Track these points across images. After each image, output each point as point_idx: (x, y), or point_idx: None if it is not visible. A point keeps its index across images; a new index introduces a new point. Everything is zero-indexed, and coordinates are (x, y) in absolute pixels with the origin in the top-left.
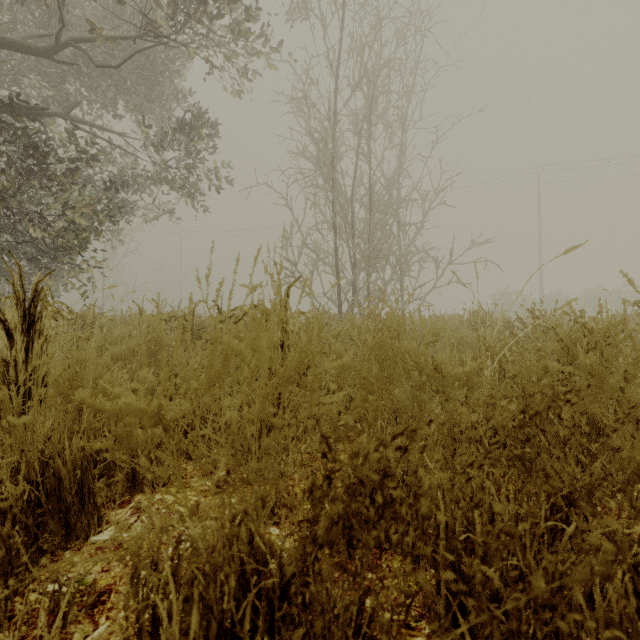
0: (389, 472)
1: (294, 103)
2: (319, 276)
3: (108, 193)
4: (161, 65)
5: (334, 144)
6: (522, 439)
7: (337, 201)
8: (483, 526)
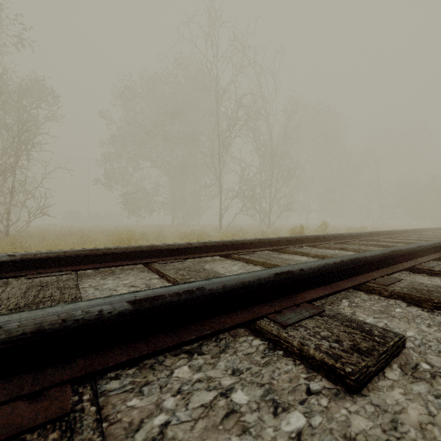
0: None
1: None
2: None
3: None
4: None
5: None
6: None
7: None
8: None
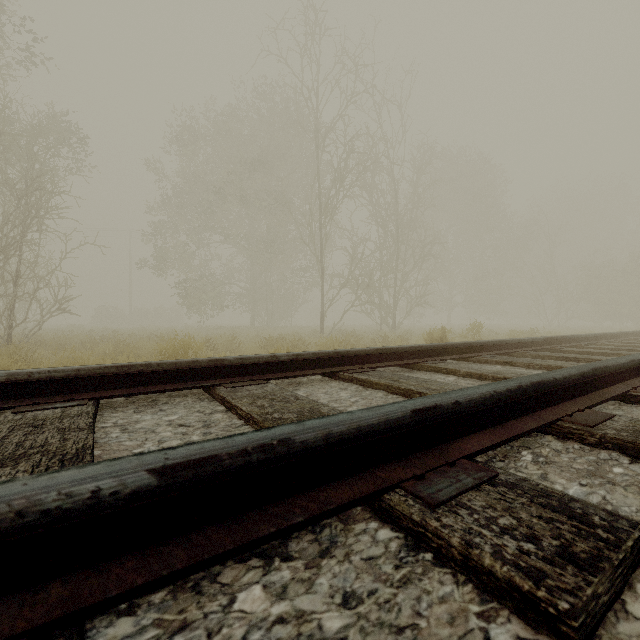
0: None
1: None
2: None
3: None
4: None
5: None
6: None
7: None
8: None
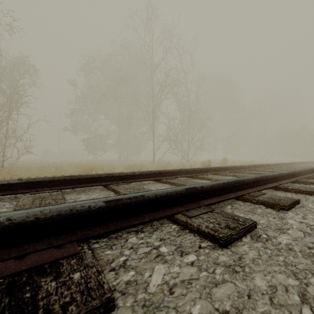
0: None
1: None
2: None
3: None
4: None
5: None
6: None
7: None
8: None
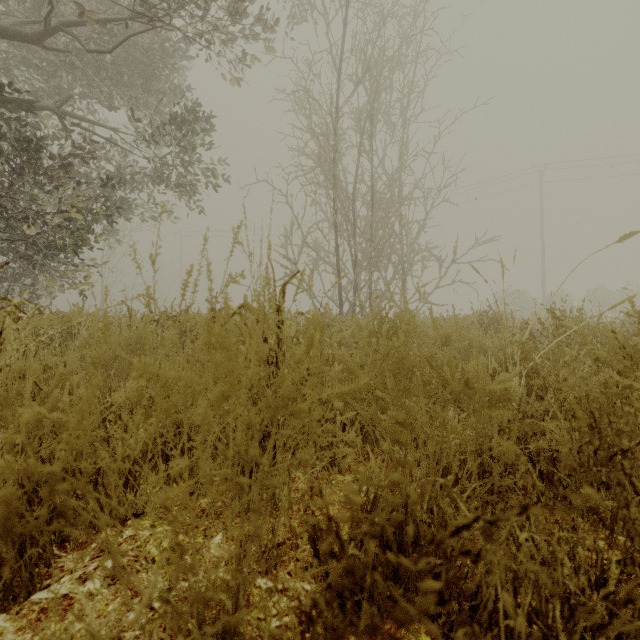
0: (446, 594)
1: (294, 99)
2: (320, 275)
3: (104, 191)
4: (158, 59)
5: (335, 139)
6: (599, 486)
7: (338, 199)
8: (555, 617)
